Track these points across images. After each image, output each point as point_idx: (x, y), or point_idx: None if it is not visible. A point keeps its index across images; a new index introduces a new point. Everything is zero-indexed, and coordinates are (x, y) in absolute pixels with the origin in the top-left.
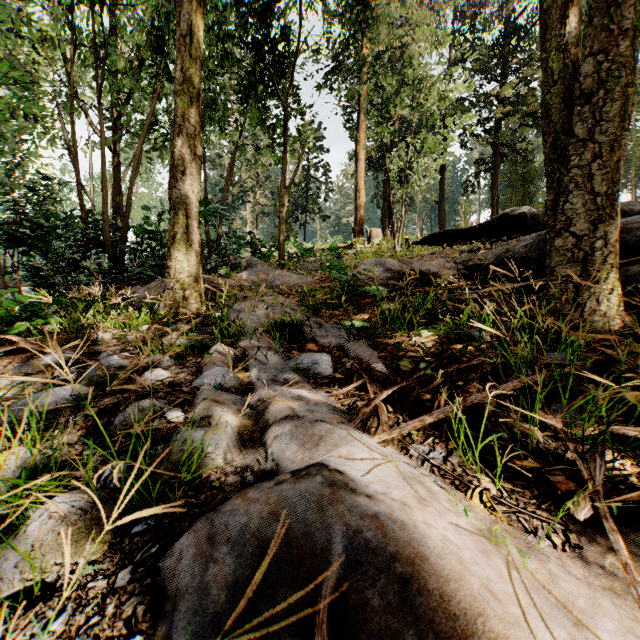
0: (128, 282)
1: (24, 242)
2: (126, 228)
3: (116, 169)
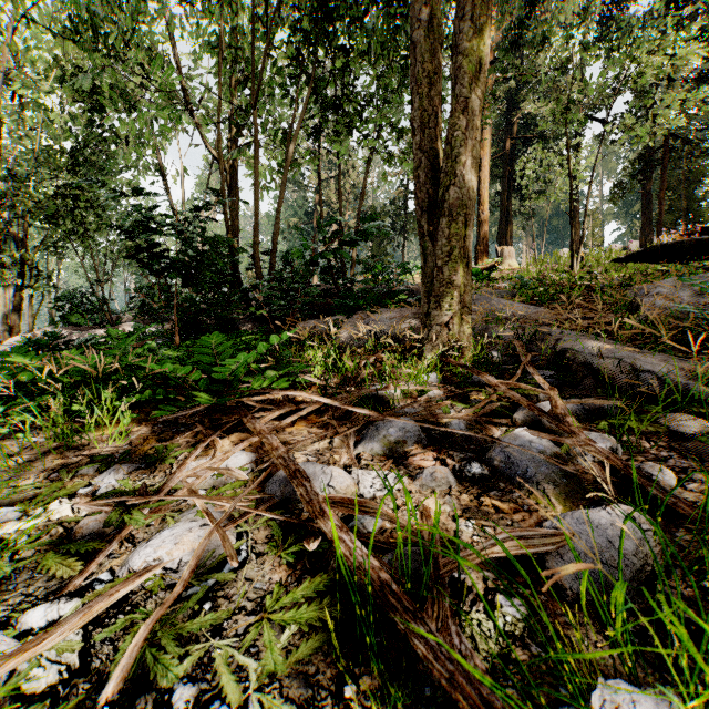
0: (293, 315)
1: (185, 271)
2: (274, 253)
3: (235, 190)
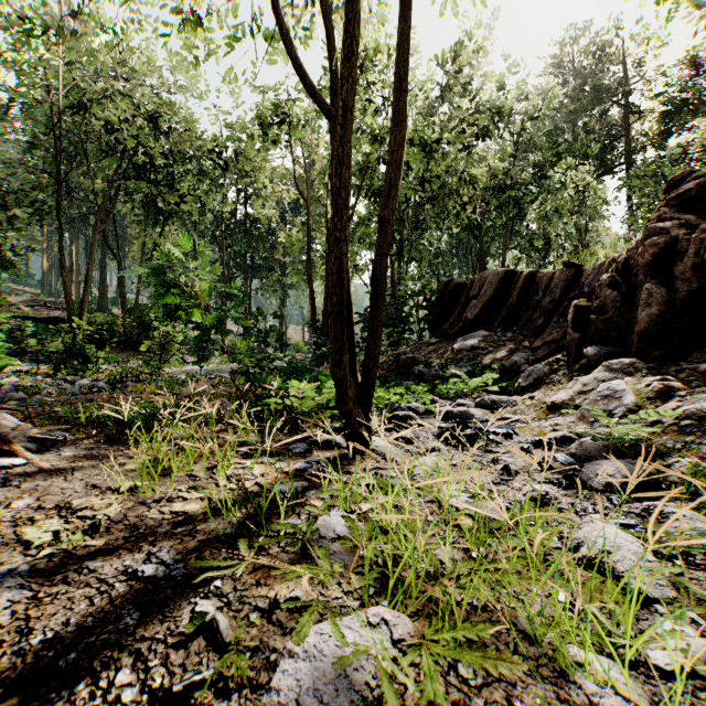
0: None
1: None
2: None
3: None
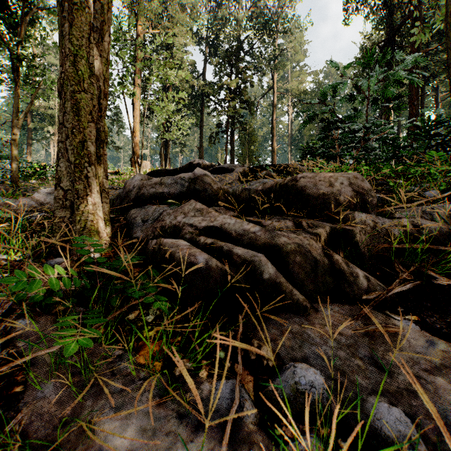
0: None
1: None
2: None
3: None
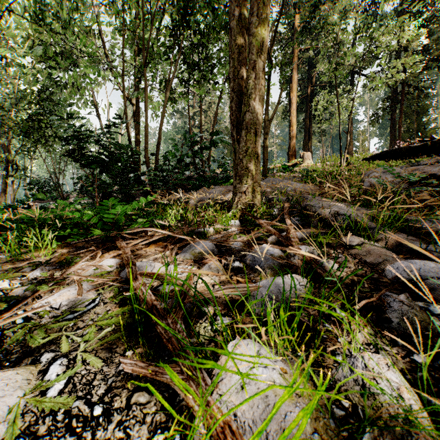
0: (167, 191)
1: (101, 164)
2: (158, 154)
3: (137, 116)
